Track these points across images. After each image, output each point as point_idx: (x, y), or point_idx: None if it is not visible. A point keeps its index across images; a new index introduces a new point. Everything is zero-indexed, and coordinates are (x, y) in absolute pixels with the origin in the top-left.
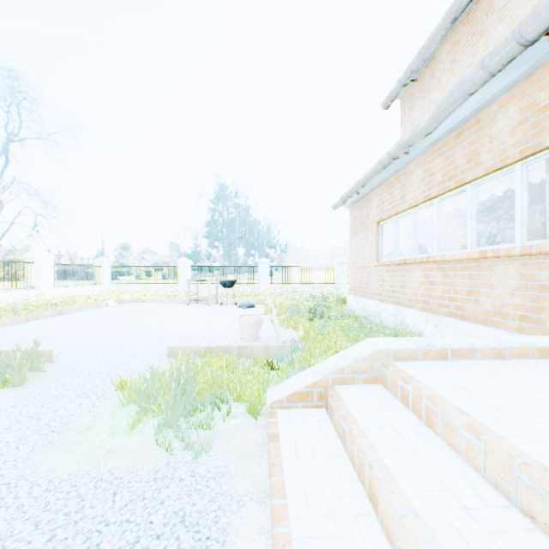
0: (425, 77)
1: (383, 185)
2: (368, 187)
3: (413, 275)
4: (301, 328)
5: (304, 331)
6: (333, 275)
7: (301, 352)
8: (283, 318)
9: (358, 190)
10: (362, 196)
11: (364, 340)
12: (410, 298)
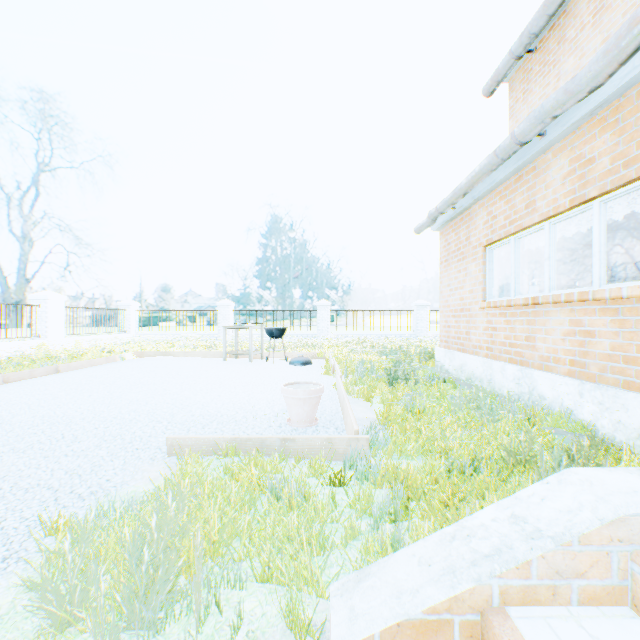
0: (549, 43)
1: (495, 192)
2: (470, 197)
3: (549, 321)
4: (377, 399)
5: (384, 404)
6: (410, 321)
7: (385, 449)
8: (350, 382)
9: (455, 201)
10: (459, 212)
11: (558, 475)
12: (544, 355)
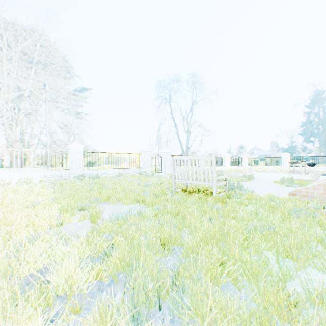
0: None
1: None
2: None
3: None
4: None
5: None
6: None
7: None
8: None
9: None
10: None
11: None
12: None
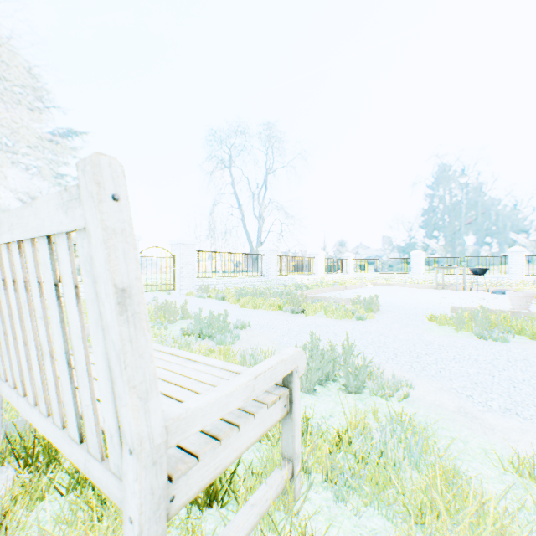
0: None
1: None
2: None
3: None
4: None
5: None
6: None
7: None
8: None
9: None
10: None
11: None
12: None
